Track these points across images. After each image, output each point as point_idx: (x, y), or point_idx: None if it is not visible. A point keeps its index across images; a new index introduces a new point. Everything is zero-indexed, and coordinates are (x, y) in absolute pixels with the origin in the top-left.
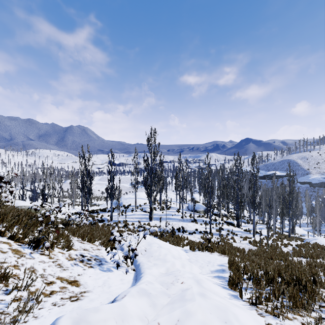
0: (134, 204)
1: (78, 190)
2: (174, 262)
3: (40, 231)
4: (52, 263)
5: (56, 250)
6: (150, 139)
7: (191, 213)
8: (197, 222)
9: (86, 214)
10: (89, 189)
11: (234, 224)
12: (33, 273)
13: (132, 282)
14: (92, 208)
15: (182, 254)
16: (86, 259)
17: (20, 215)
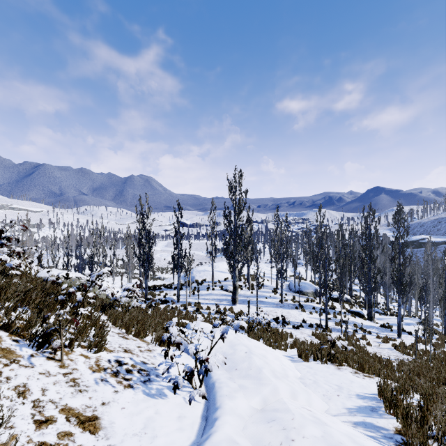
0: (211, 279)
1: (135, 257)
2: (276, 387)
3: (43, 320)
4: (61, 378)
5: (77, 350)
6: (233, 185)
7: (294, 295)
8: (304, 310)
9: (136, 292)
10: (148, 256)
11: (364, 315)
12: (20, 398)
13: (198, 426)
14: (154, 284)
15: (287, 366)
16: (124, 370)
17: (30, 290)
